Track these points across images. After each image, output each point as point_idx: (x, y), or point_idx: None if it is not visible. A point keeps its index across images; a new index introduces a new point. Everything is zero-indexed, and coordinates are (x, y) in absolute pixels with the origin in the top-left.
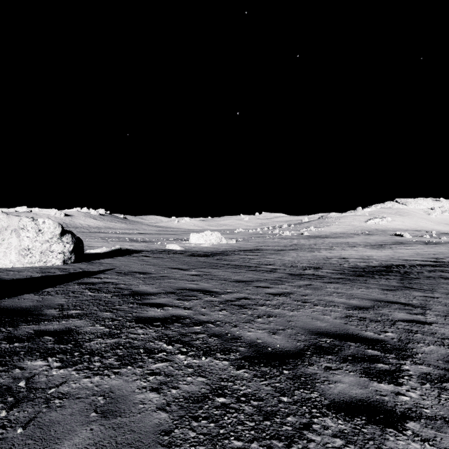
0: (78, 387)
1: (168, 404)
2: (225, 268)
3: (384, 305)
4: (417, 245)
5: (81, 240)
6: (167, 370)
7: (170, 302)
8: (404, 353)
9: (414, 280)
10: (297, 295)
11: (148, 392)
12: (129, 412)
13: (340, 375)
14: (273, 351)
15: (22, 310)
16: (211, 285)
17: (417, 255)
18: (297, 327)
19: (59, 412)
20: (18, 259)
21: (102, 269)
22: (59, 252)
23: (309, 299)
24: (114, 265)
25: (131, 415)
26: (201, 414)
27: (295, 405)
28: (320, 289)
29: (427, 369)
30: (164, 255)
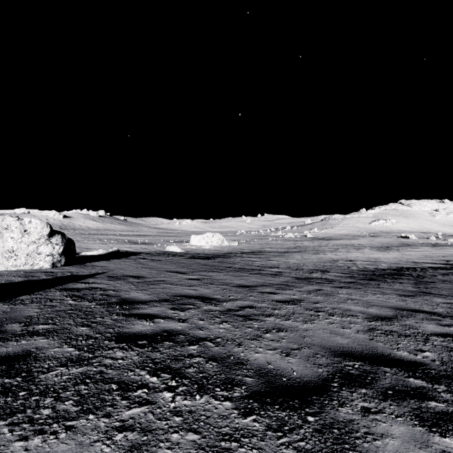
0: None
1: None
2: (227, 271)
3: (407, 314)
4: (424, 247)
5: (73, 242)
6: (144, 421)
7: (163, 312)
8: None
9: (430, 284)
10: (308, 302)
11: None
12: None
13: (385, 423)
14: (290, 383)
15: None
16: (211, 291)
17: (425, 258)
18: (315, 345)
19: None
20: (1, 262)
21: (94, 272)
22: (48, 255)
23: (322, 307)
24: (107, 268)
25: None
26: None
27: None
28: (332, 295)
29: None
30: (163, 258)
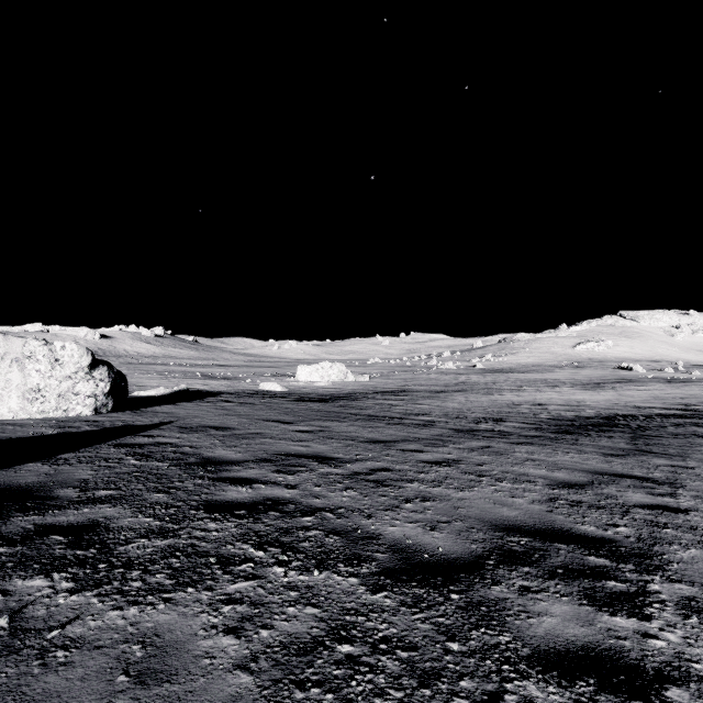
0: (99, 627)
1: (253, 657)
2: (353, 420)
3: (608, 480)
4: (654, 383)
5: (124, 377)
6: (254, 595)
7: (264, 475)
8: (649, 562)
9: (654, 439)
10: (469, 463)
11: (220, 635)
12: (185, 673)
13: (546, 602)
14: (433, 560)
15: (18, 490)
16: (330, 448)
17: (655, 400)
18: (471, 517)
19: (61, 674)
20: (22, 407)
21: (157, 421)
22: (89, 395)
23: (488, 470)
24: (175, 416)
25: (188, 680)
26: (311, 676)
27: (473, 657)
28: (504, 454)
29: (690, 590)
30: (256, 400)
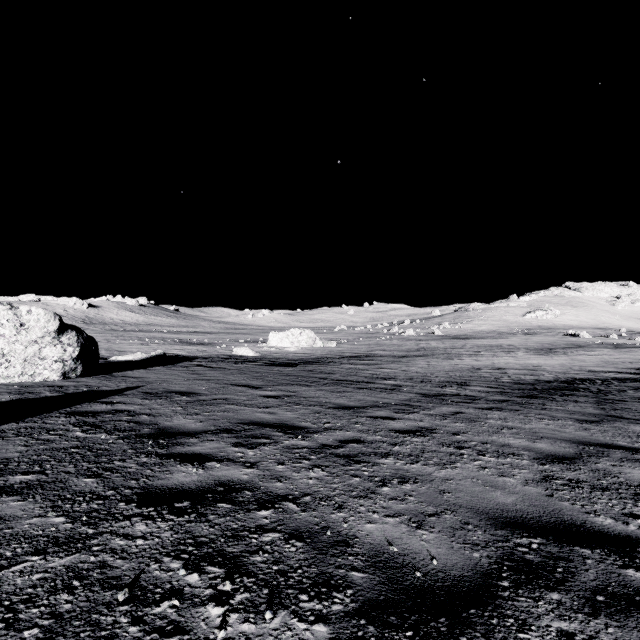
0: None
1: None
2: (321, 384)
3: (596, 452)
4: (602, 349)
5: (94, 341)
6: None
7: (221, 450)
8: None
9: (619, 403)
10: (444, 432)
11: None
12: None
13: None
14: (428, 582)
15: None
16: (297, 416)
17: (606, 364)
18: (462, 507)
19: None
20: None
21: (123, 386)
22: (56, 360)
23: (466, 441)
24: (144, 380)
25: None
26: None
27: None
28: (478, 421)
29: None
30: (228, 364)
